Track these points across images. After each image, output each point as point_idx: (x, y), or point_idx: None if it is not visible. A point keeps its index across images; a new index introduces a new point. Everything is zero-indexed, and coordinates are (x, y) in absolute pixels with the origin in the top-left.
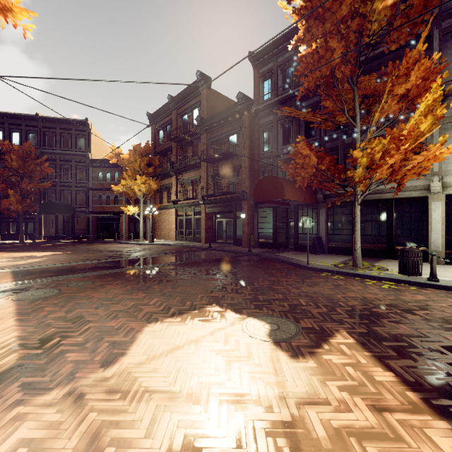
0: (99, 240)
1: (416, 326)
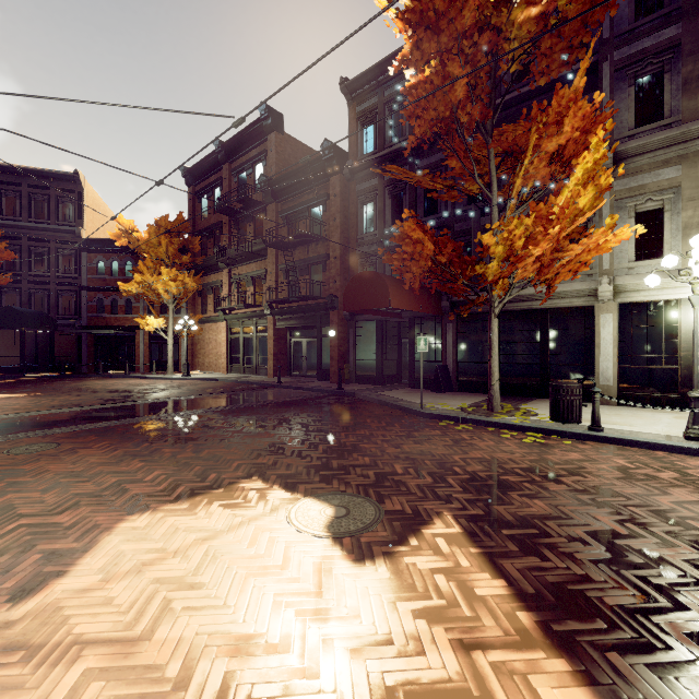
0: (98, 373)
1: (557, 502)
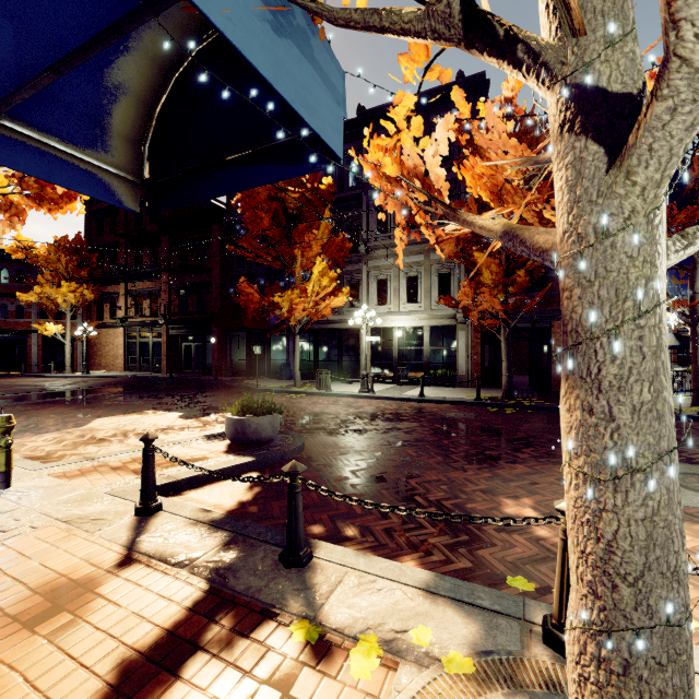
0: None
1: None
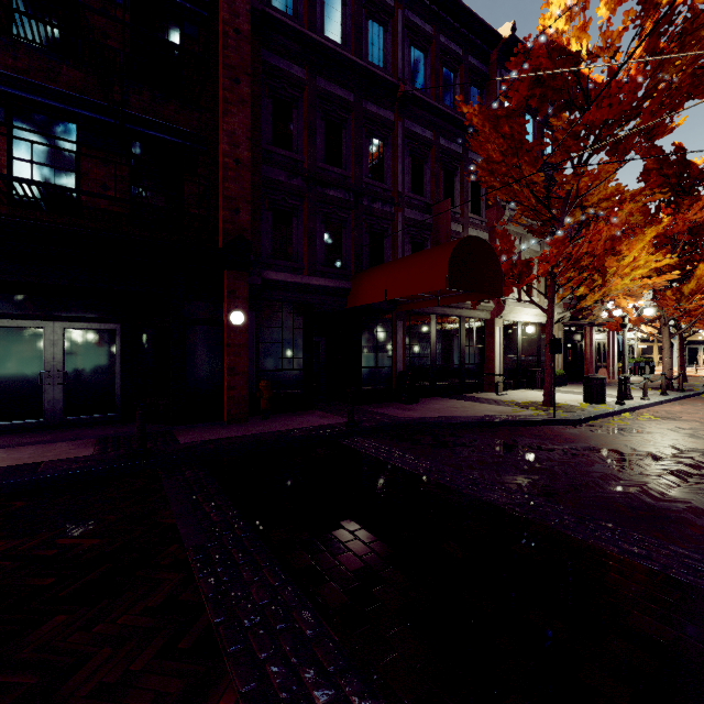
0: None
1: None
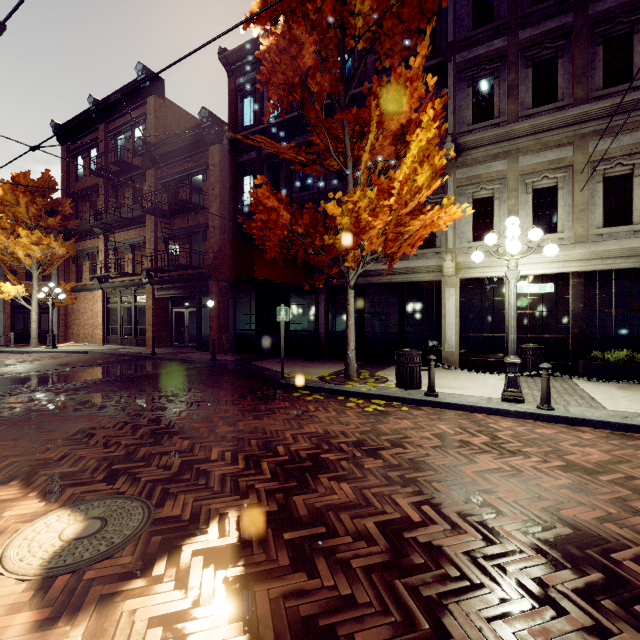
0: None
1: (365, 483)
